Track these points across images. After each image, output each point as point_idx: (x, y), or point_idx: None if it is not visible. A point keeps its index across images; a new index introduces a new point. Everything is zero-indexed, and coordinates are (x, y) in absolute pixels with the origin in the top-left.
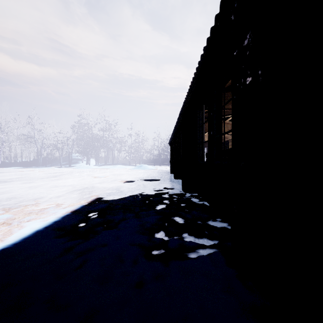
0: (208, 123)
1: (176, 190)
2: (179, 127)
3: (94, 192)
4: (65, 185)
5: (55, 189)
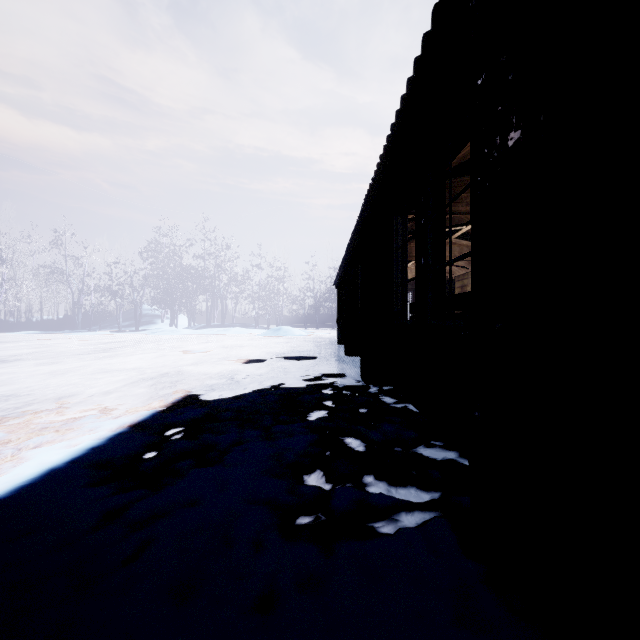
0: (416, 241)
1: (349, 379)
2: (355, 251)
3: (182, 383)
4: (123, 369)
5: (103, 377)
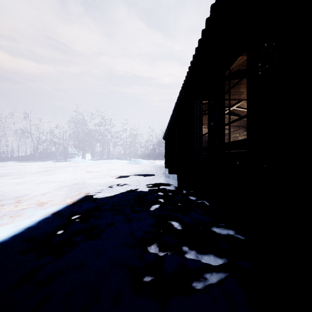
0: (208, 113)
1: (171, 186)
2: (174, 120)
3: (84, 189)
4: (55, 181)
5: (44, 185)
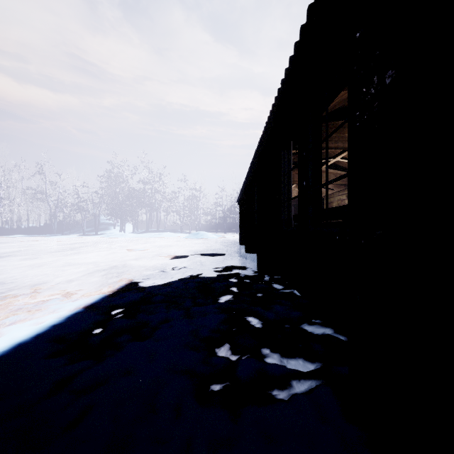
0: (299, 168)
1: (248, 270)
2: (253, 177)
3: (126, 274)
4: (84, 263)
5: (68, 269)
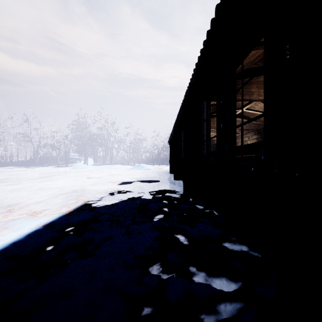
0: (217, 113)
1: (176, 194)
2: (179, 123)
3: (82, 196)
4: (53, 188)
5: (40, 192)
